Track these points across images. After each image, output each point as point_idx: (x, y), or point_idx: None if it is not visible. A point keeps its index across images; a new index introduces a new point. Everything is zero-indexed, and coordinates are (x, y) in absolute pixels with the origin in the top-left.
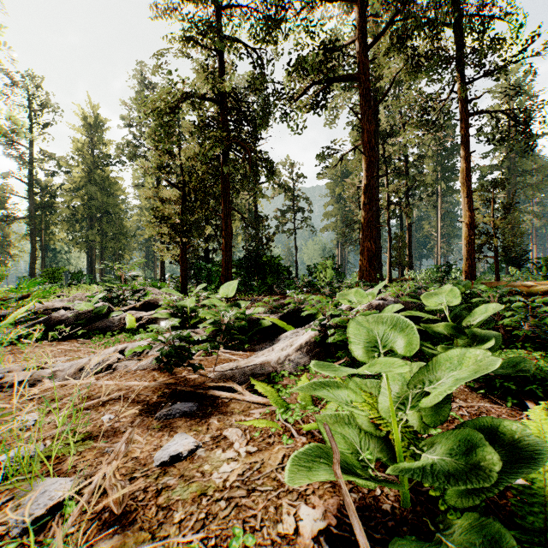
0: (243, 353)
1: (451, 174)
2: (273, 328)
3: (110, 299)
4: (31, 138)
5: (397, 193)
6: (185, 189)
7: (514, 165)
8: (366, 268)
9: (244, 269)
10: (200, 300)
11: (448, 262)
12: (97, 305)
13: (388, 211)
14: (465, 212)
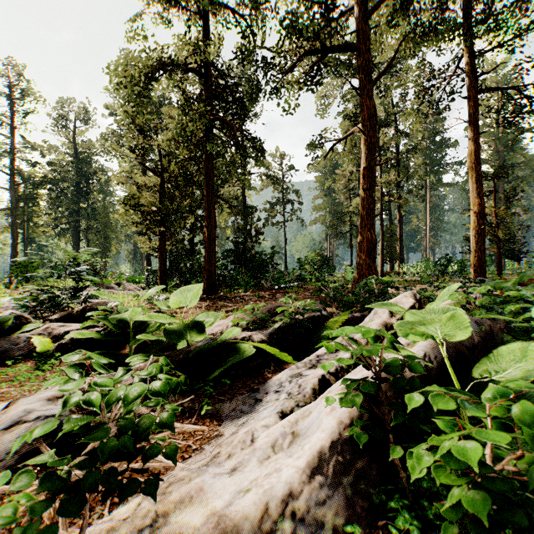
0: (196, 427)
1: (440, 167)
2: (258, 355)
3: (42, 302)
4: (13, 127)
5: (390, 184)
6: (164, 174)
7: (502, 159)
8: (366, 261)
9: (231, 262)
10: (156, 306)
11: (448, 255)
12: (2, 314)
13: (380, 202)
14: (473, 200)
